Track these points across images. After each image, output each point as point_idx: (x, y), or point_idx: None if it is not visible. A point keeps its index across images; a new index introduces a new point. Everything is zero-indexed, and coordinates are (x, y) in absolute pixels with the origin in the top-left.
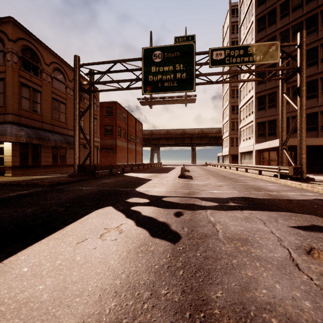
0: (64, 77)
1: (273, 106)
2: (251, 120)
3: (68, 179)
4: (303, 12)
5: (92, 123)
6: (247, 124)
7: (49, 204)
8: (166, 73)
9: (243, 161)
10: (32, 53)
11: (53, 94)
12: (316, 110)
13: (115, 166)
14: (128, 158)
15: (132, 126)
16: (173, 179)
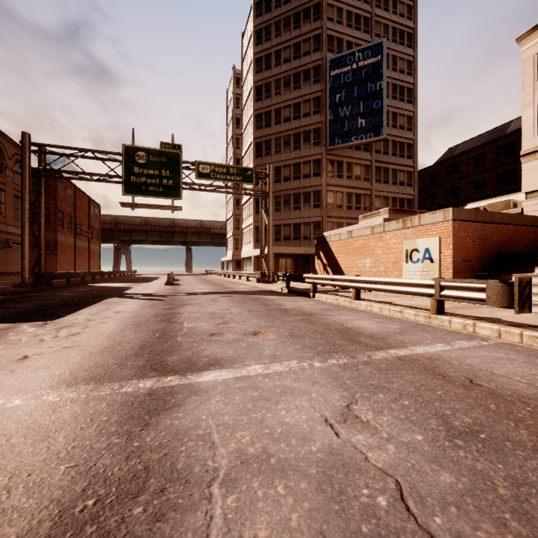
0: None
1: None
2: (250, 223)
3: (24, 289)
4: (291, 127)
5: (44, 217)
6: (248, 226)
7: (60, 299)
8: (151, 177)
9: (245, 268)
10: None
11: None
12: (299, 221)
13: (74, 275)
14: (77, 262)
15: (84, 210)
16: (159, 286)
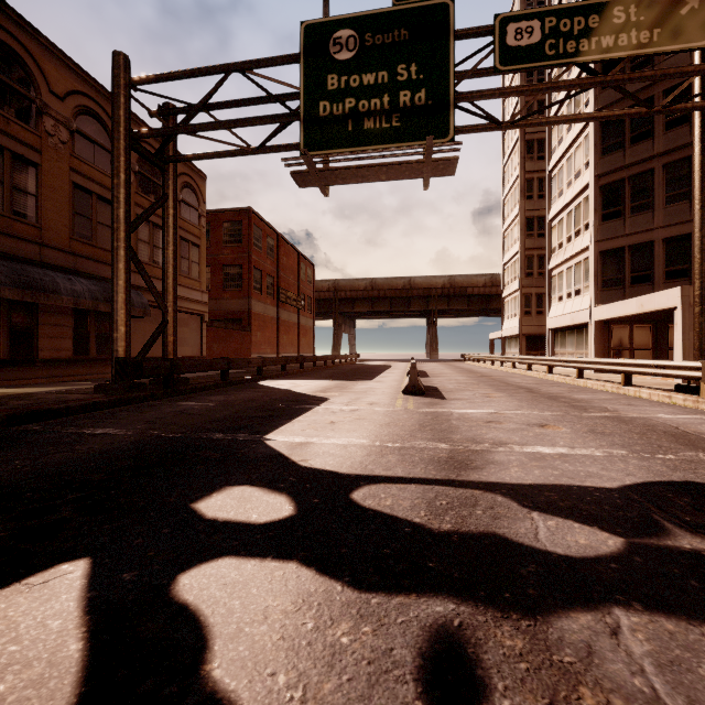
0: (108, 135)
1: (644, 208)
2: (582, 247)
3: (82, 400)
4: None
5: (170, 246)
6: (571, 257)
7: None
8: (368, 93)
9: (559, 349)
10: (9, 60)
11: (75, 174)
12: None
13: (236, 362)
14: (281, 343)
15: (291, 269)
16: (390, 399)
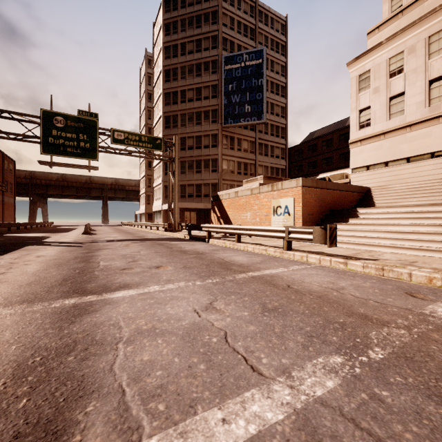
0: None
1: None
2: (160, 182)
3: None
4: (194, 106)
5: None
6: (158, 185)
7: None
8: (69, 140)
9: (156, 220)
10: None
11: None
12: (201, 182)
13: None
14: None
15: None
16: (77, 236)
